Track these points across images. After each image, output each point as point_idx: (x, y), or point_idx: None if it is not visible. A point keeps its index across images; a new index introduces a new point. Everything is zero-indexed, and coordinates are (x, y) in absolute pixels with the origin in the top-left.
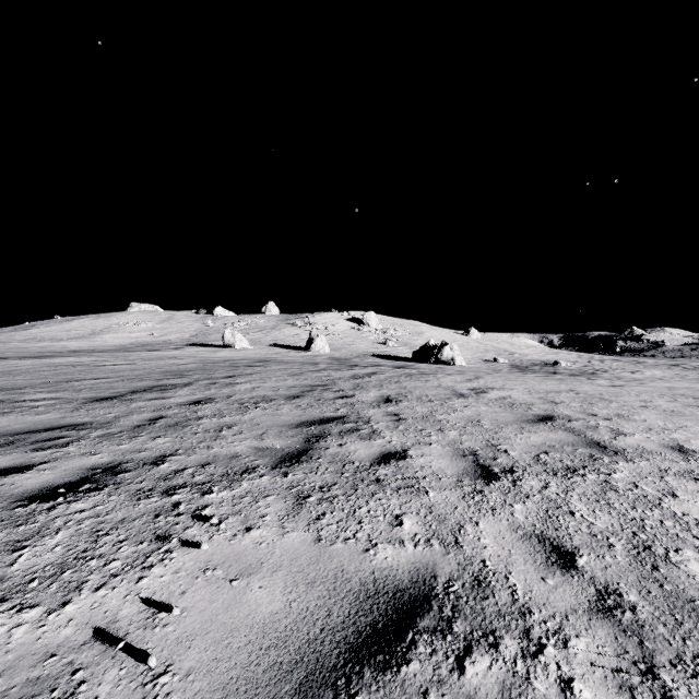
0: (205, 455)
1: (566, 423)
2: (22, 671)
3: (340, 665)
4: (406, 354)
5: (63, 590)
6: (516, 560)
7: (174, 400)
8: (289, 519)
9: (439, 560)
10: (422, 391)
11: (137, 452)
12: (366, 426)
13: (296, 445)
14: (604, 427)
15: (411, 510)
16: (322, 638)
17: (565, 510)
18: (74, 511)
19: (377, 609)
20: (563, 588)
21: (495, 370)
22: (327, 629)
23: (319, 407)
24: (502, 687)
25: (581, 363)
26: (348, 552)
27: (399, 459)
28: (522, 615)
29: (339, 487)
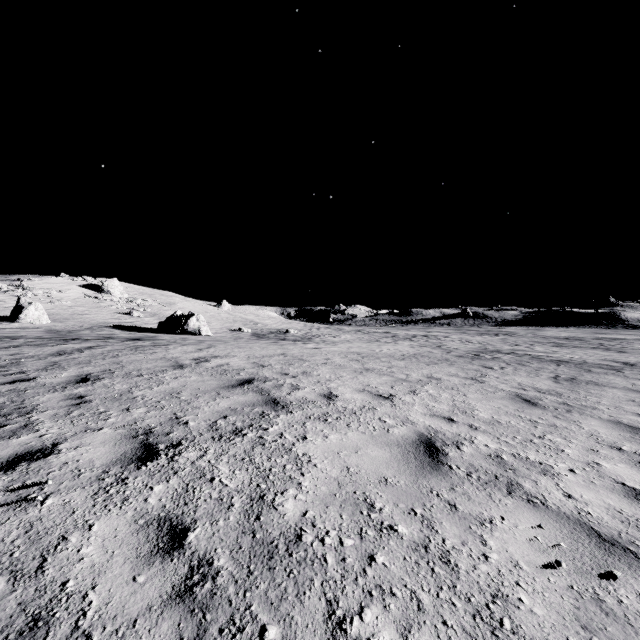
0: None
1: (260, 384)
2: None
3: None
4: (153, 325)
5: None
6: (113, 564)
7: None
8: None
9: None
10: (137, 365)
11: None
12: (20, 419)
13: None
14: (288, 384)
15: None
16: None
17: (207, 478)
18: None
19: None
20: (152, 581)
21: (236, 339)
22: None
23: None
24: None
25: (305, 330)
26: None
27: (36, 459)
28: None
29: None
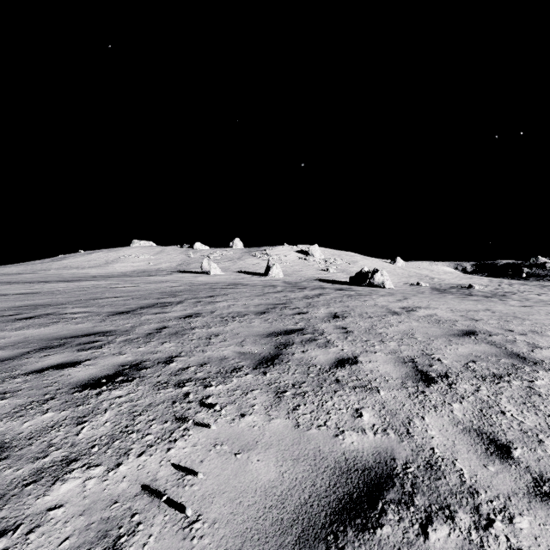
0: (202, 357)
1: (487, 337)
2: (96, 512)
3: (327, 524)
4: (344, 279)
5: (116, 454)
6: (459, 449)
7: (172, 314)
8: (273, 408)
9: (396, 446)
10: (362, 309)
11: (151, 354)
12: (321, 337)
13: (269, 350)
14: (521, 341)
15: (367, 405)
16: (311, 502)
17: (496, 410)
18: (115, 397)
19: (351, 483)
20: (503, 474)
21: (418, 292)
22: (313, 496)
23: (282, 321)
24: None
25: (492, 286)
26: (322, 436)
27: (351, 364)
28: (471, 494)
29: (307, 385)
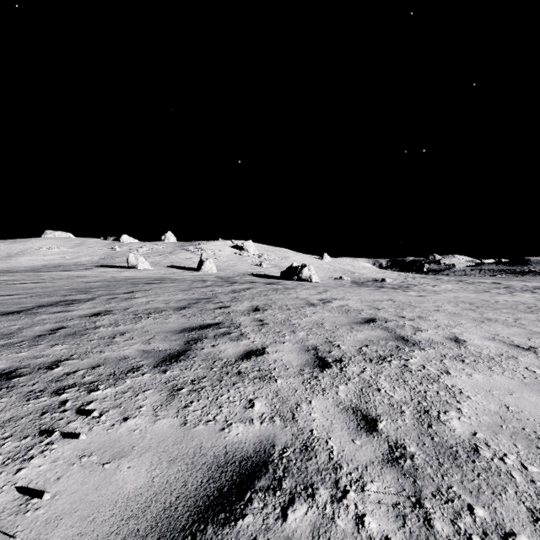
0: (97, 359)
1: (383, 323)
2: None
3: (188, 526)
4: (276, 273)
5: None
6: (335, 428)
7: (76, 312)
8: (162, 408)
9: (278, 433)
10: (283, 302)
11: (34, 359)
12: (236, 330)
13: (177, 347)
14: (409, 326)
15: (262, 395)
16: (176, 505)
17: (374, 388)
18: None
19: (225, 476)
20: (366, 446)
21: (340, 285)
22: (181, 497)
23: (201, 316)
24: (314, 527)
25: (400, 279)
26: (208, 431)
27: (258, 355)
28: (335, 470)
29: (207, 380)
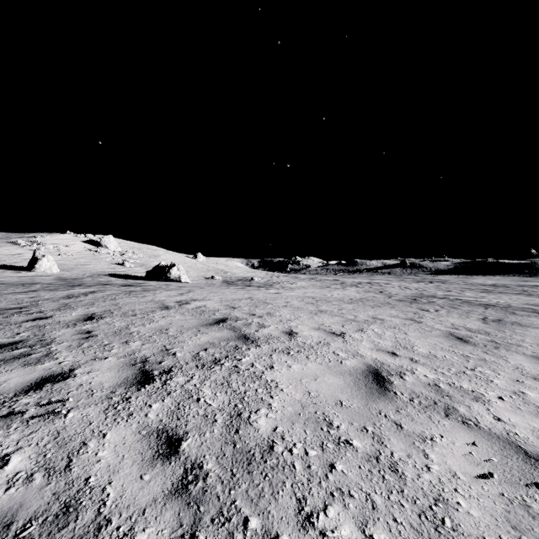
0: None
1: (233, 323)
2: None
3: None
4: (142, 273)
5: None
6: (124, 465)
7: None
8: None
9: (30, 499)
10: (132, 306)
11: None
12: (42, 349)
13: None
14: (255, 323)
15: (30, 442)
16: None
17: (194, 399)
18: None
19: None
20: (156, 479)
21: (210, 285)
22: None
23: None
24: None
25: (267, 278)
26: None
27: (58, 381)
28: (98, 530)
29: None
